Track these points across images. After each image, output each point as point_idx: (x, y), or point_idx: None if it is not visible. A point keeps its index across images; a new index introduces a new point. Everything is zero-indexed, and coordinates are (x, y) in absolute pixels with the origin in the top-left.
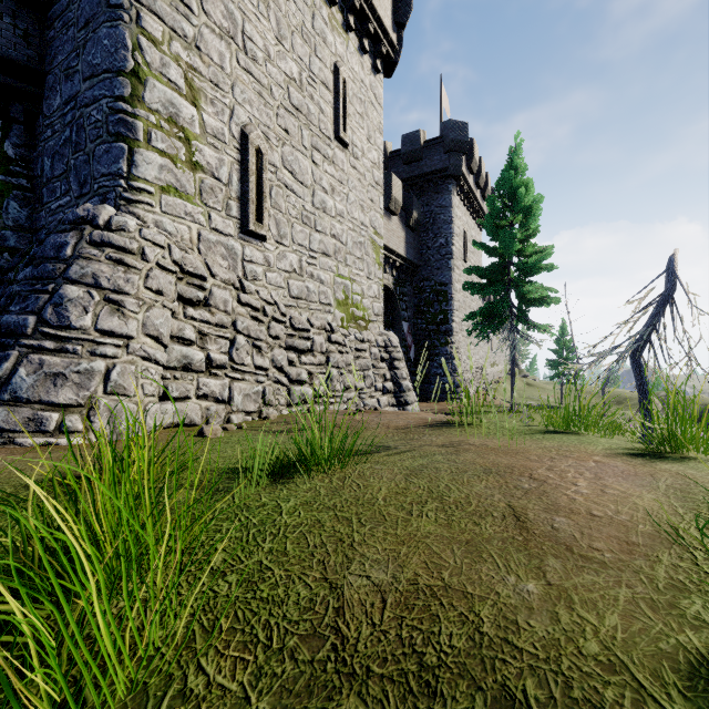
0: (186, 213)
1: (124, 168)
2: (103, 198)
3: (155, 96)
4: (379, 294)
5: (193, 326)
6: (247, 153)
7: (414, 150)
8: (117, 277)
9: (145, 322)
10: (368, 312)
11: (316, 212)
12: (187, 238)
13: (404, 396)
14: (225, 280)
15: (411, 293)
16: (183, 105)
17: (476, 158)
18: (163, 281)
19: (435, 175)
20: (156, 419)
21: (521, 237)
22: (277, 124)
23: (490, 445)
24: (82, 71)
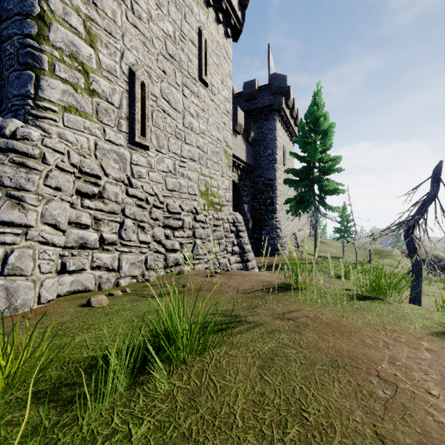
0: (85, 127)
1: (31, 91)
2: (14, 114)
3: (58, 37)
4: (229, 187)
5: (89, 213)
6: (134, 85)
7: (252, 92)
8: (19, 177)
9: (44, 213)
10: (222, 199)
11: (185, 130)
12: (86, 147)
13: (246, 255)
14: (116, 178)
15: (249, 185)
16: (82, 46)
17: (291, 99)
18: (61, 180)
19: (265, 109)
20: (53, 291)
21: (321, 150)
22: (157, 66)
23: (323, 319)
24: (0, 15)
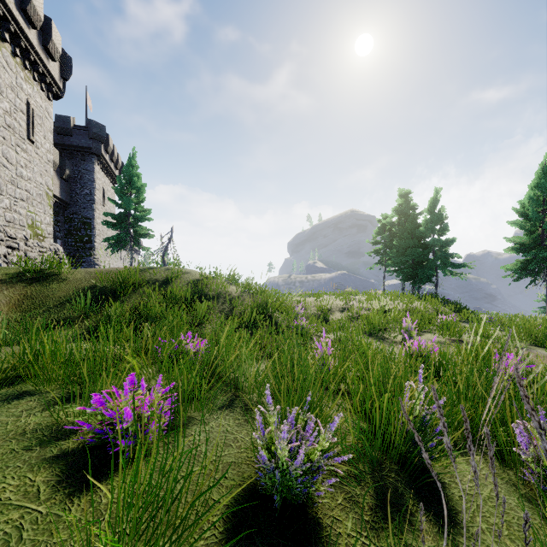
0: None
1: None
2: None
3: None
4: (50, 222)
5: None
6: None
7: (67, 128)
8: None
9: None
10: (44, 232)
11: (18, 178)
12: None
13: None
14: None
15: (63, 220)
16: None
17: (111, 146)
18: None
19: (83, 149)
20: None
21: (136, 201)
22: (0, 135)
23: None
24: None
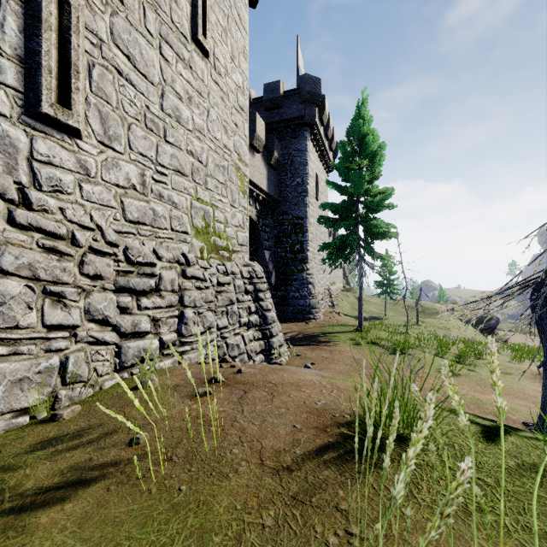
0: None
1: None
2: None
3: None
4: (243, 223)
5: None
6: None
7: (275, 98)
8: None
9: None
10: (232, 242)
11: (166, 118)
12: None
13: (270, 328)
14: None
15: (272, 225)
16: None
17: (327, 112)
18: None
19: (293, 122)
20: None
21: (367, 179)
22: None
23: None
24: None
